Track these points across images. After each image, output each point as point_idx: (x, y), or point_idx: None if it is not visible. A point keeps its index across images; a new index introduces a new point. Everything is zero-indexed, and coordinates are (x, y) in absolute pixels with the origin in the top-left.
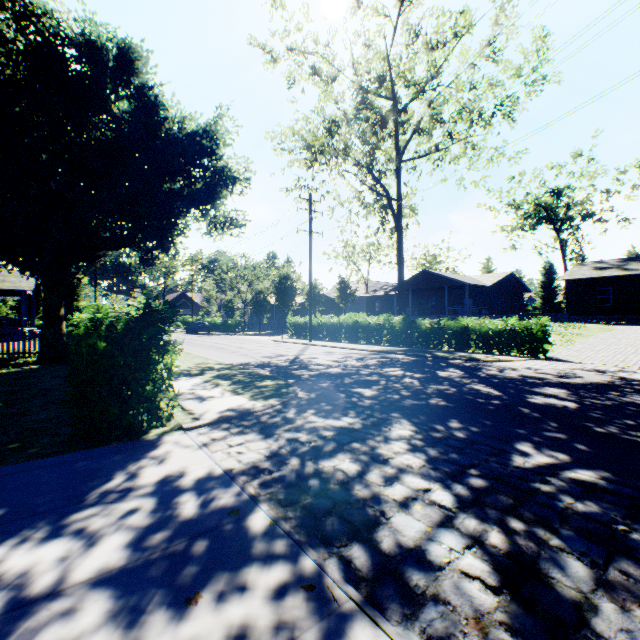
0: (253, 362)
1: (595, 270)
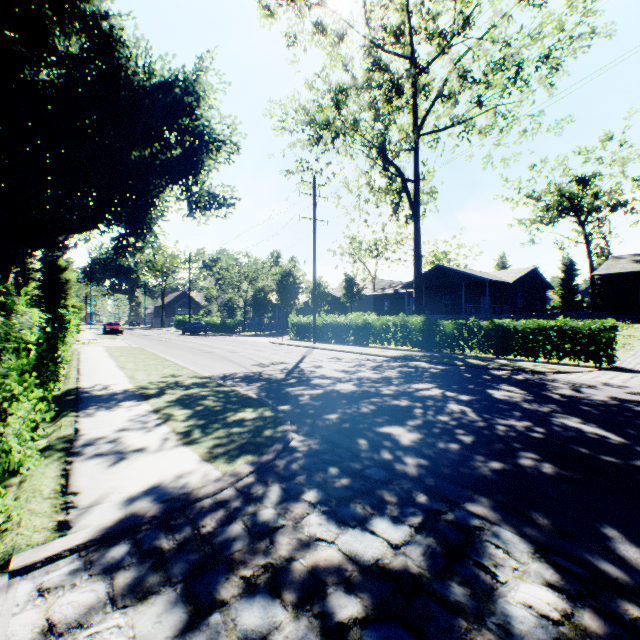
0: (240, 373)
1: (636, 263)
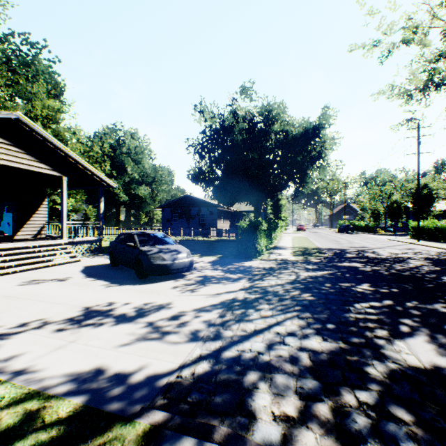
0: (335, 248)
1: None
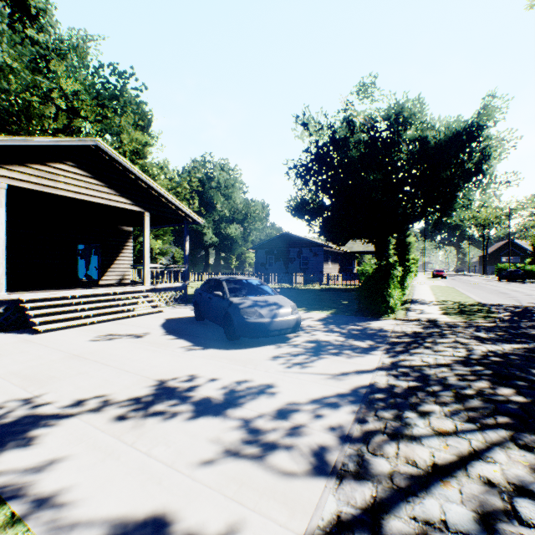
0: (509, 305)
1: None
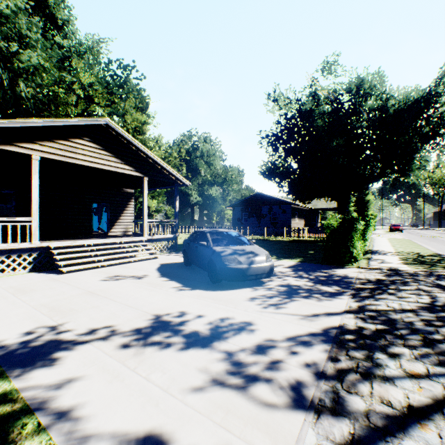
0: None
1: None
